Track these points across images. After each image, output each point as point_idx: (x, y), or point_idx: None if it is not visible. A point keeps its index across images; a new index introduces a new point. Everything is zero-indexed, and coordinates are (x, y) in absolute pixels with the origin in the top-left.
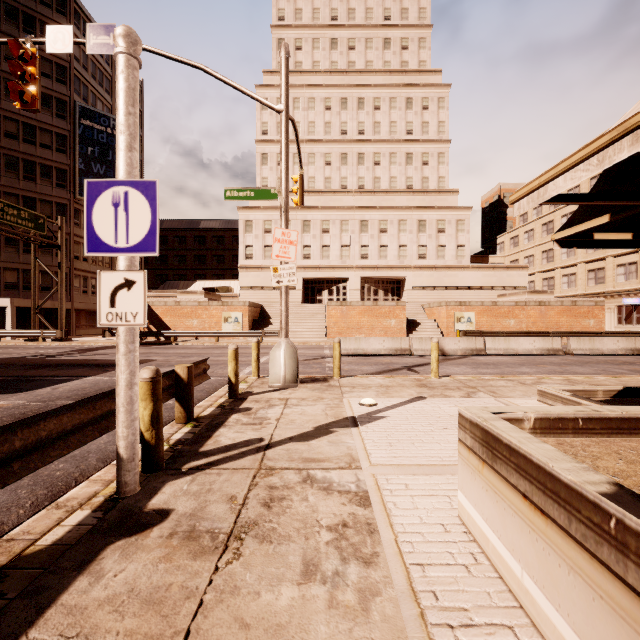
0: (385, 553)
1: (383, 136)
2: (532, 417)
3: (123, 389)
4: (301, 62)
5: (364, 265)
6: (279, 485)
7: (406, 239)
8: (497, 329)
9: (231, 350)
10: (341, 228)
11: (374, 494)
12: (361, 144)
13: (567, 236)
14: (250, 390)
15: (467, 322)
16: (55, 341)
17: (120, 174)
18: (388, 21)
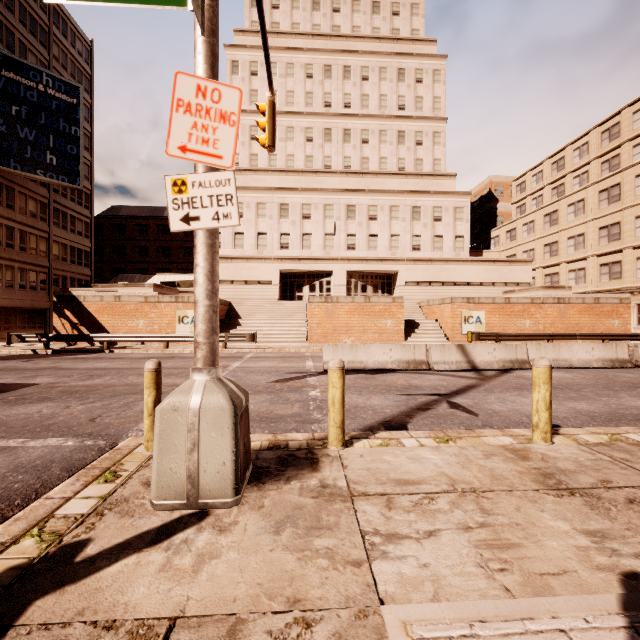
0: None
1: (372, 111)
2: None
3: None
4: (278, 23)
5: (351, 257)
6: None
7: (398, 228)
8: (510, 331)
9: None
10: (324, 214)
11: None
12: (347, 119)
13: None
14: (82, 535)
15: (476, 322)
16: None
17: None
18: None
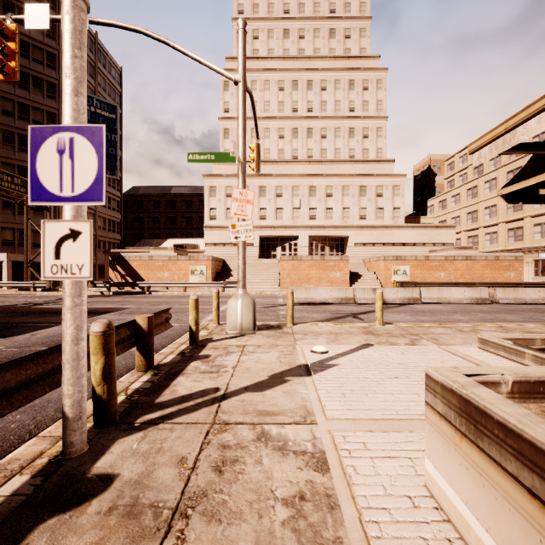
0: (349, 539)
1: (329, 113)
2: (510, 380)
3: (68, 345)
4: (258, 50)
5: (312, 225)
6: (232, 443)
7: (349, 202)
8: (429, 280)
9: (192, 300)
10: (292, 193)
11: (332, 455)
12: (310, 120)
13: (514, 191)
14: (210, 337)
15: (403, 274)
16: (44, 291)
17: (65, 119)
18: (333, 14)
